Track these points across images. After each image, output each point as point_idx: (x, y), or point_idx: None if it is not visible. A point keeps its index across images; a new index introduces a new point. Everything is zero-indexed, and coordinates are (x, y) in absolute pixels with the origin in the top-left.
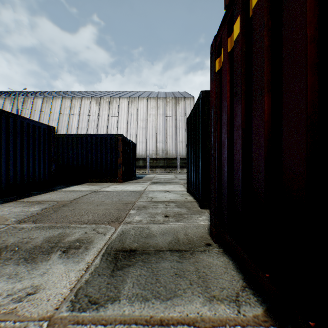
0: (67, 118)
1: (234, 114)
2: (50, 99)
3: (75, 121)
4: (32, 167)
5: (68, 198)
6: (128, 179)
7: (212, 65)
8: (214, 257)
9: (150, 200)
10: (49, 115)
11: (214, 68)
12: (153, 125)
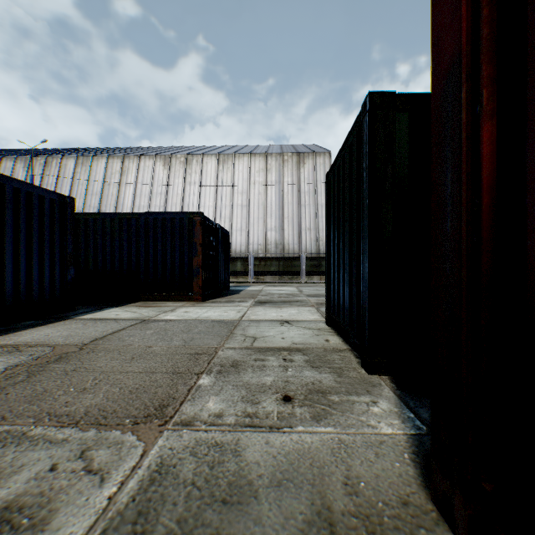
0: (116, 191)
1: None
2: (89, 159)
3: (129, 195)
4: (25, 273)
5: (84, 336)
6: (215, 295)
7: None
8: None
9: (251, 345)
10: (86, 185)
11: None
12: (260, 201)
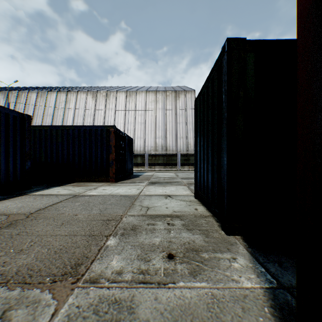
0: (62, 113)
1: None
2: (45, 93)
3: (70, 116)
4: None
5: (32, 207)
6: (123, 178)
7: None
8: None
9: (145, 213)
10: (43, 109)
11: None
12: (152, 120)
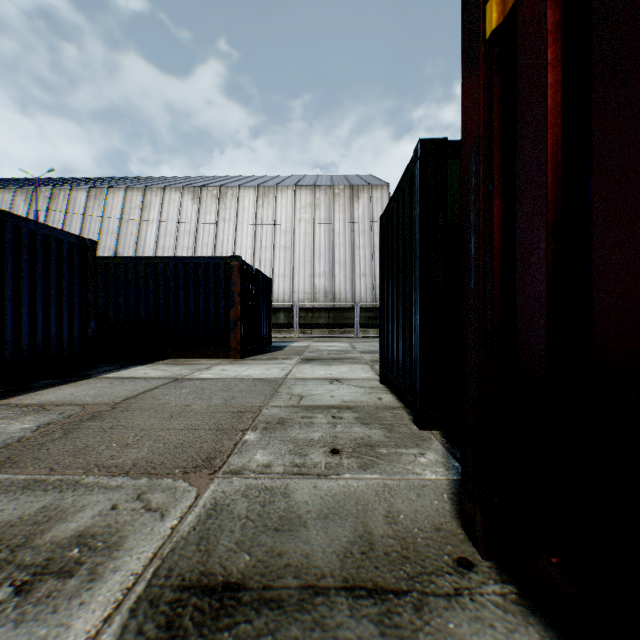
0: (136, 229)
1: (597, 127)
2: (103, 191)
3: (151, 234)
4: (42, 326)
5: (113, 395)
6: (254, 352)
7: (473, 25)
8: (498, 626)
9: (297, 403)
10: (100, 222)
11: (480, 30)
12: (306, 242)
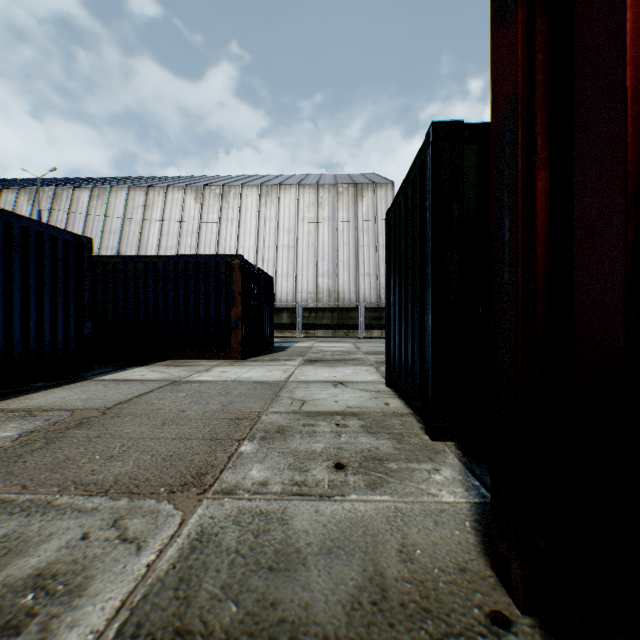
0: (139, 229)
1: None
2: (106, 190)
3: (154, 234)
4: (36, 326)
5: (106, 400)
6: (256, 352)
7: None
8: None
9: (299, 409)
10: (103, 222)
11: None
12: (310, 241)
